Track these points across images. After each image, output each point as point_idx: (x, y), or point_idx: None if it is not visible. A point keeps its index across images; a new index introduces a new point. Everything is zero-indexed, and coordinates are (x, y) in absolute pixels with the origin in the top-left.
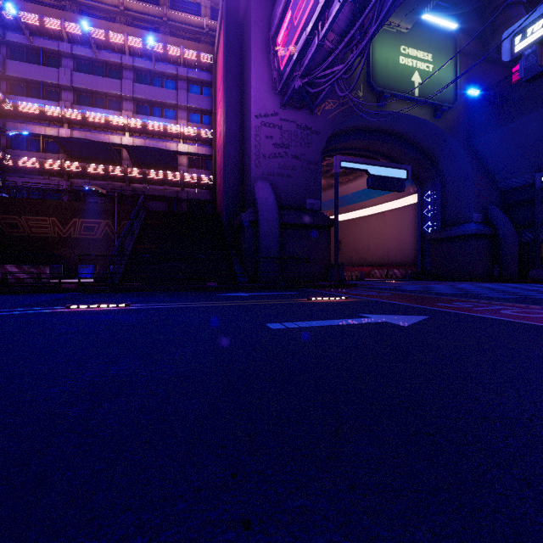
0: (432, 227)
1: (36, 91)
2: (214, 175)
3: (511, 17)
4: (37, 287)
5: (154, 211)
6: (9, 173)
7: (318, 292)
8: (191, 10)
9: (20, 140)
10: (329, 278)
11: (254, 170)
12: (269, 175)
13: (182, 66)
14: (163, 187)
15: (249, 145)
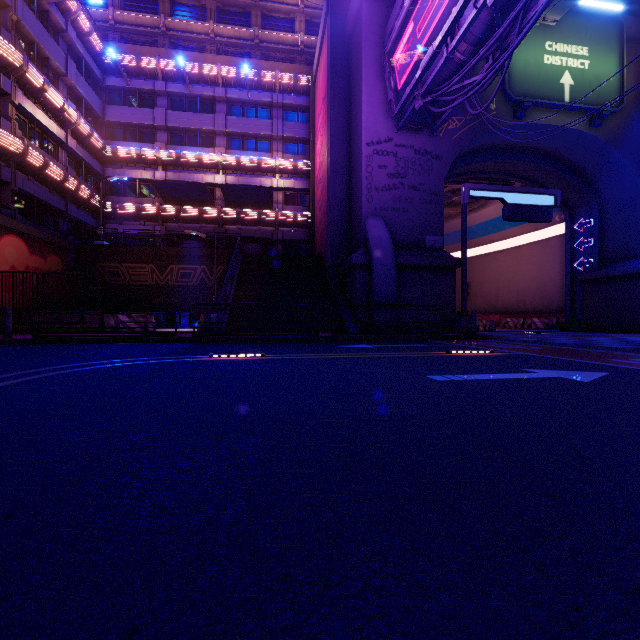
0: (586, 264)
1: (132, 134)
2: (312, 211)
3: None
4: (156, 336)
5: (250, 255)
6: (108, 220)
7: (450, 344)
8: (284, 27)
9: (118, 186)
10: (455, 329)
11: (366, 205)
12: (382, 210)
13: (277, 92)
14: (257, 228)
15: (359, 177)
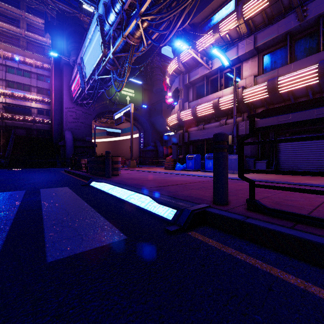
0: (142, 146)
1: None
2: (51, 119)
3: (157, 84)
4: None
5: (19, 136)
6: None
7: None
8: (39, 32)
9: None
10: None
11: (65, 127)
12: (71, 128)
13: (34, 67)
14: (23, 123)
15: (63, 117)
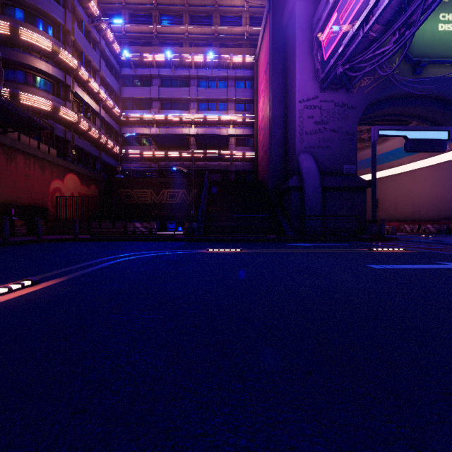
0: None
1: (137, 104)
2: (255, 150)
3: None
4: (162, 237)
5: (214, 182)
6: (123, 161)
7: (367, 244)
8: (234, 23)
9: (129, 139)
10: (367, 233)
11: (298, 145)
12: (310, 148)
13: (231, 69)
14: (217, 163)
15: (294, 125)
